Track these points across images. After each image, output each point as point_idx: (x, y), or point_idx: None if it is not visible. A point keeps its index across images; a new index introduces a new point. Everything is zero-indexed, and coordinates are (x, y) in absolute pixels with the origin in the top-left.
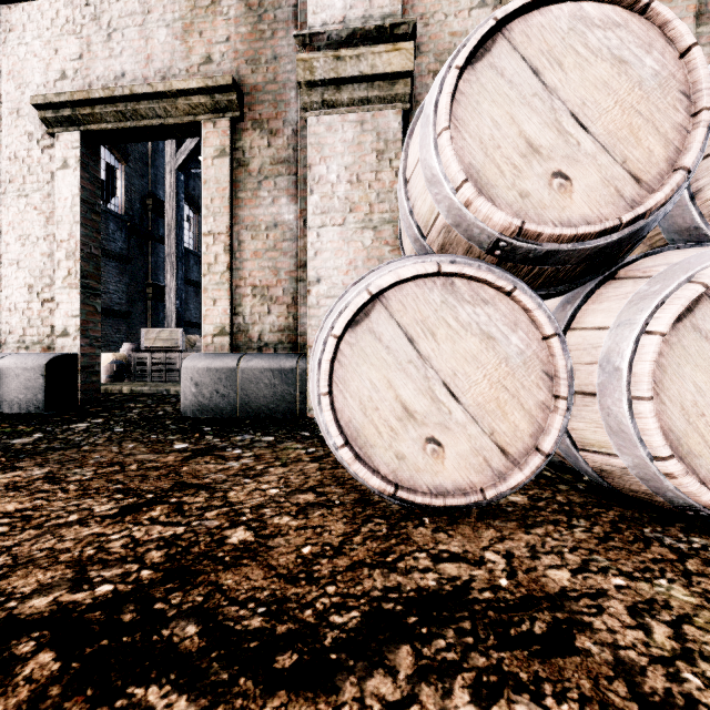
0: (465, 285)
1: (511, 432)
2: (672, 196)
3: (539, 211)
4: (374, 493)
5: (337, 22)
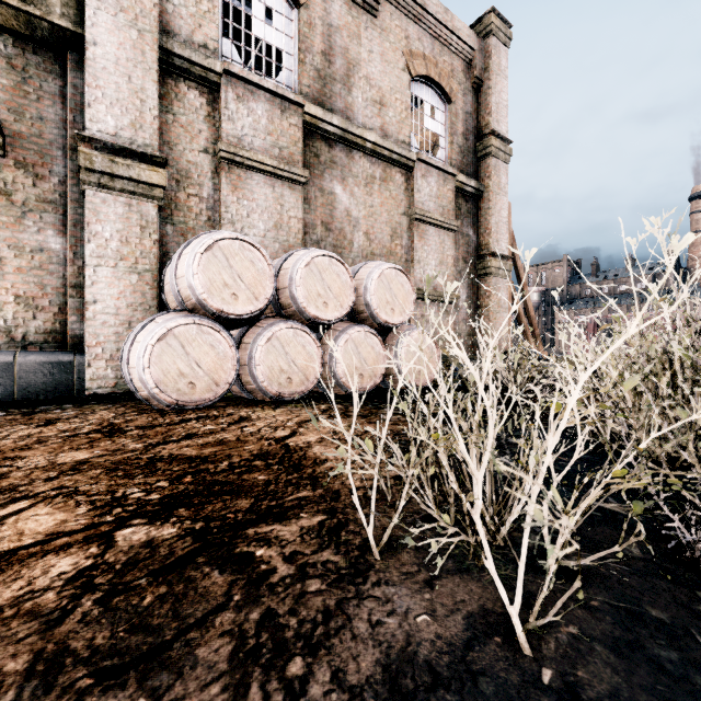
0: (204, 328)
1: (220, 378)
2: (266, 305)
3: (229, 305)
4: (168, 405)
5: (111, 134)
